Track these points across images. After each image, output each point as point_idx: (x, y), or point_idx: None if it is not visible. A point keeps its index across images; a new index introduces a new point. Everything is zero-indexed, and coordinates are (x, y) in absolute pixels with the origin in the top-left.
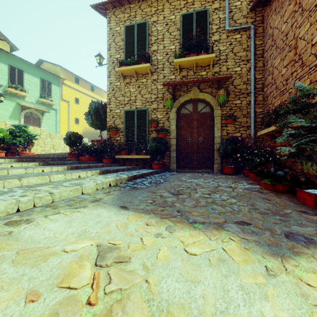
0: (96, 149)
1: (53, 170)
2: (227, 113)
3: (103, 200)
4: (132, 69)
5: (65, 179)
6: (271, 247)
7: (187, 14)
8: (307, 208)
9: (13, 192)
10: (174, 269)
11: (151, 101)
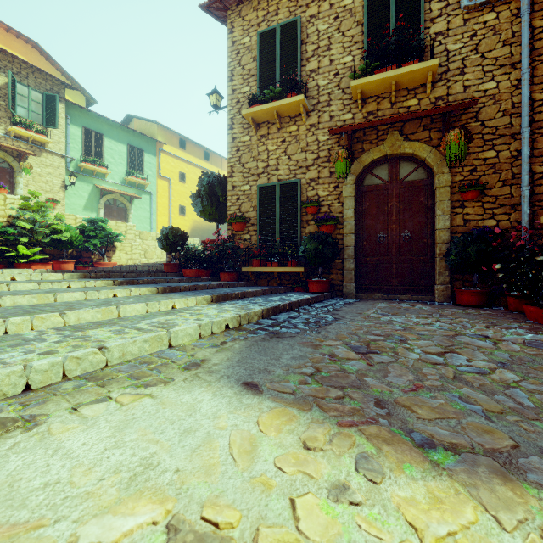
0: (209, 256)
1: (132, 294)
2: (464, 179)
3: (209, 364)
4: (270, 109)
5: (147, 311)
6: None
7: None
8: None
9: (37, 343)
10: None
11: (306, 165)
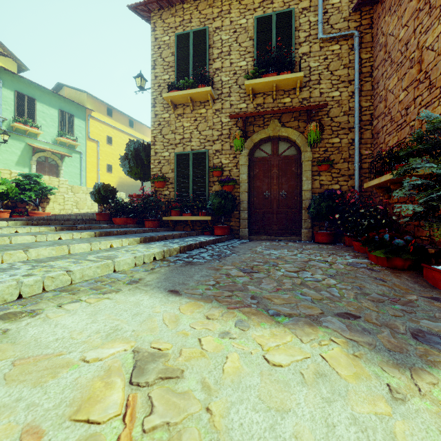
0: (135, 207)
1: (74, 237)
2: (320, 156)
3: (144, 281)
4: (185, 95)
5: (90, 249)
6: (393, 354)
7: (264, 17)
8: (440, 293)
9: (14, 270)
10: (249, 389)
11: (212, 140)
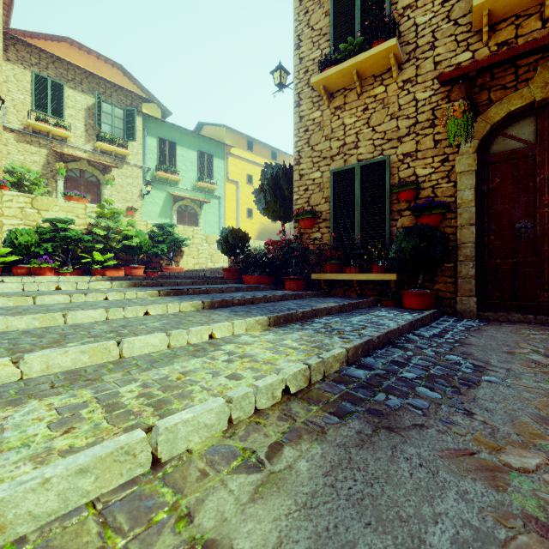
0: (273, 260)
1: (169, 311)
2: None
3: None
4: (348, 69)
5: (169, 345)
6: None
7: None
8: None
9: None
10: None
11: (397, 136)
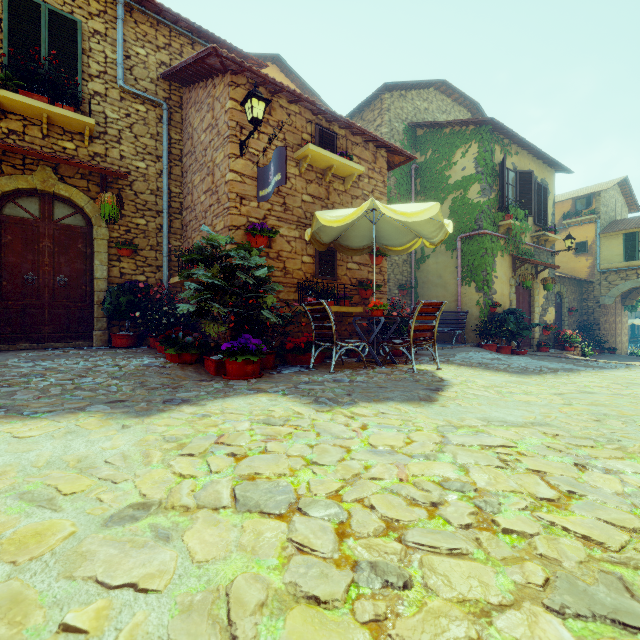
0: None
1: None
2: (121, 236)
3: None
4: None
5: None
6: (139, 413)
7: None
8: (208, 377)
9: None
10: None
11: None
